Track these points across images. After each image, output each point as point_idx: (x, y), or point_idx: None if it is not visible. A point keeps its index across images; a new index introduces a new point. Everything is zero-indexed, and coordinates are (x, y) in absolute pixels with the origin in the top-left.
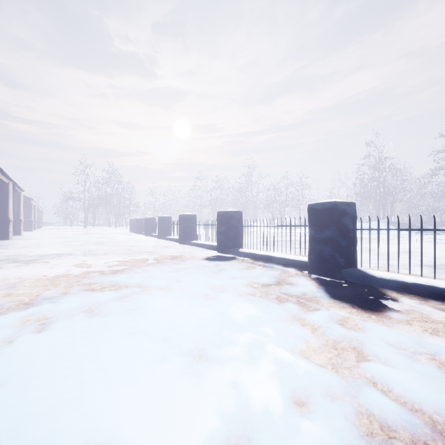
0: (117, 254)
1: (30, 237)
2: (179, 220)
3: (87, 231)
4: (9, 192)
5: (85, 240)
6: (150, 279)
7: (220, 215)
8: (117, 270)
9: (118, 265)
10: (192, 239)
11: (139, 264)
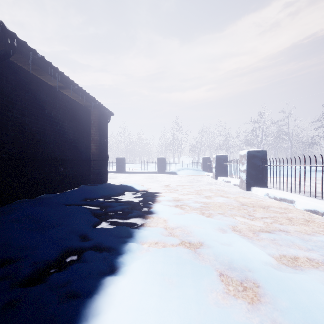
0: None
1: None
2: None
3: None
4: None
5: None
6: None
7: None
8: None
9: None
10: None
11: None
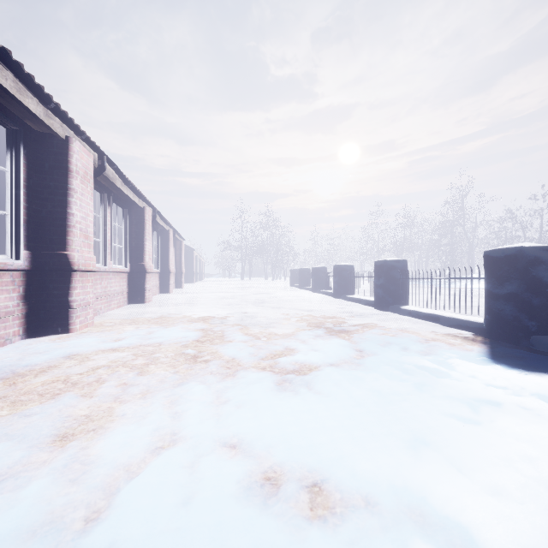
0: (287, 325)
1: (190, 290)
2: (376, 270)
3: (244, 284)
4: (169, 241)
5: (242, 296)
6: (431, 466)
7: (499, 258)
8: (304, 382)
9: (299, 362)
10: (402, 303)
11: (340, 363)
